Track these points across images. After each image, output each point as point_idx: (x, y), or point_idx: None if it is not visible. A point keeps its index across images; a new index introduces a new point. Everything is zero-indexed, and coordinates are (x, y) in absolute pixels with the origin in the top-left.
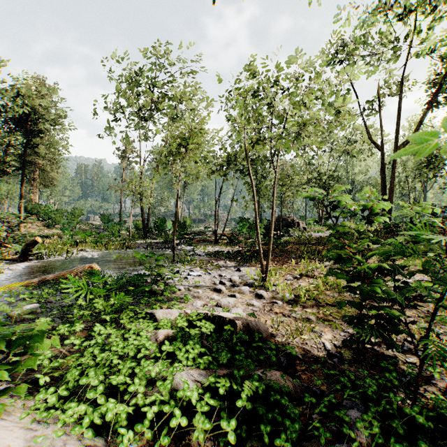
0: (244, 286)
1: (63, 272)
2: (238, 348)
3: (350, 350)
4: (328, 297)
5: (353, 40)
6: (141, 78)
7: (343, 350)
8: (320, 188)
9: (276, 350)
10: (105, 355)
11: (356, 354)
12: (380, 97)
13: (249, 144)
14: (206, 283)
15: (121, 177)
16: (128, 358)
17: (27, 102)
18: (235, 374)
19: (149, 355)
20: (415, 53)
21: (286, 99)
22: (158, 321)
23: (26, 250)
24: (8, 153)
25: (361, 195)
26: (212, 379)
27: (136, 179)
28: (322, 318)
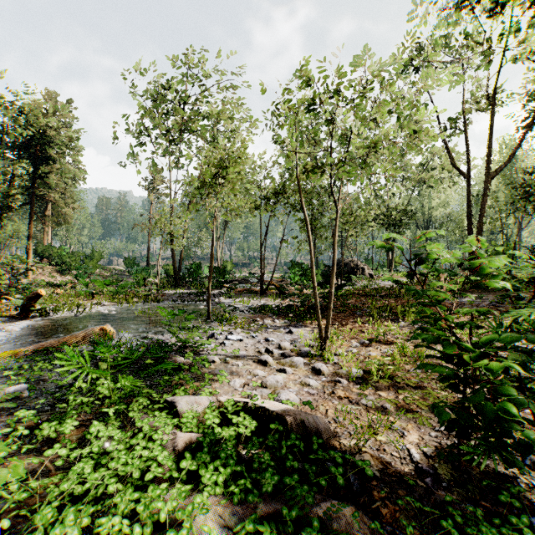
0: (297, 357)
1: (69, 334)
2: (289, 463)
3: (448, 464)
4: (408, 373)
5: (432, 43)
6: (171, 93)
7: (438, 463)
8: (390, 225)
9: (343, 462)
10: (99, 475)
11: (457, 470)
12: (466, 113)
13: (304, 172)
14: (248, 351)
15: (149, 212)
16: (133, 479)
17: (36, 123)
18: (285, 514)
19: (163, 474)
20: (511, 57)
21: (352, 113)
22: (180, 415)
23: (27, 305)
24: (13, 185)
25: (467, 246)
26: (250, 526)
27: (165, 215)
28: (404, 410)
